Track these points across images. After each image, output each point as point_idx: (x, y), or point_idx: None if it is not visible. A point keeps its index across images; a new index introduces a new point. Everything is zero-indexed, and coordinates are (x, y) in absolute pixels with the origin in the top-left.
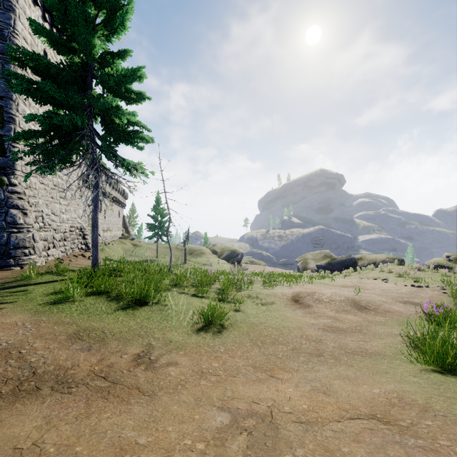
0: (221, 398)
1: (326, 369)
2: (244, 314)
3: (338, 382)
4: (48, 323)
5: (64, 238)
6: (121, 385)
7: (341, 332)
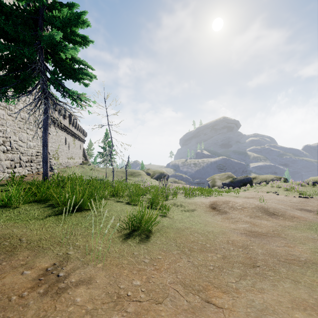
0: None
1: (271, 287)
2: (170, 219)
3: (303, 316)
4: None
5: (31, 160)
6: None
7: (263, 237)
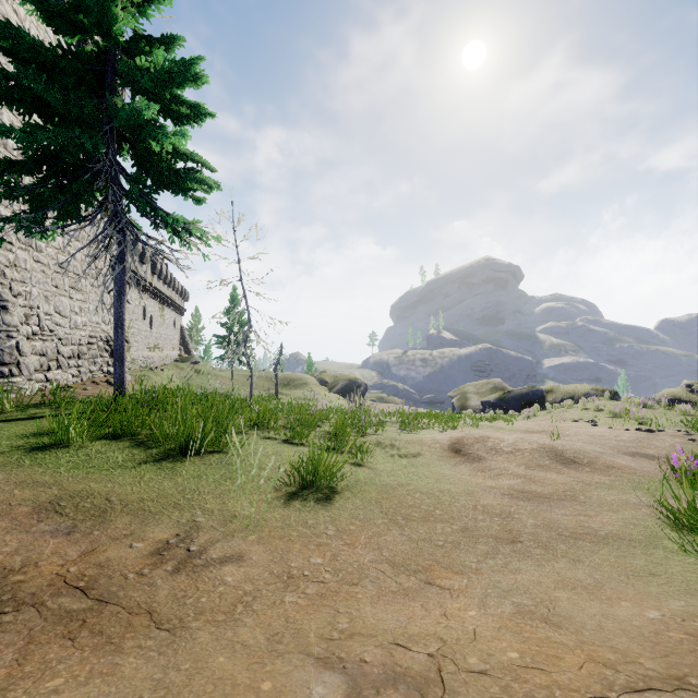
0: (326, 634)
1: (533, 568)
2: (371, 471)
3: (567, 595)
4: (4, 483)
5: (78, 355)
6: (114, 605)
7: (542, 500)
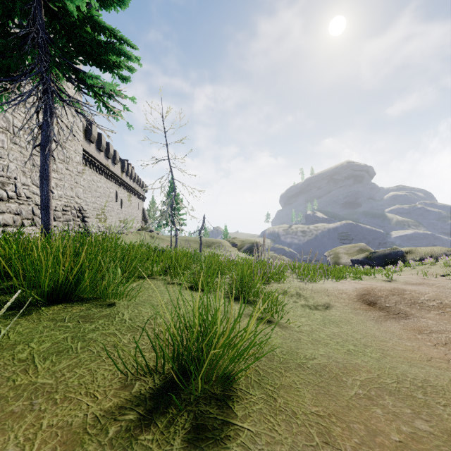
0: None
1: None
2: (286, 332)
3: None
4: None
5: (54, 218)
6: None
7: None
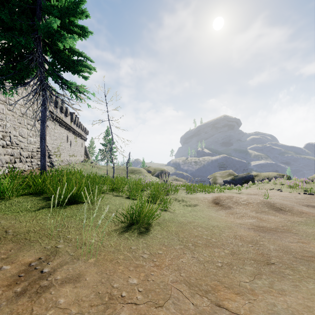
0: None
1: (293, 288)
2: (172, 214)
3: None
4: None
5: (31, 156)
6: None
7: (272, 232)
